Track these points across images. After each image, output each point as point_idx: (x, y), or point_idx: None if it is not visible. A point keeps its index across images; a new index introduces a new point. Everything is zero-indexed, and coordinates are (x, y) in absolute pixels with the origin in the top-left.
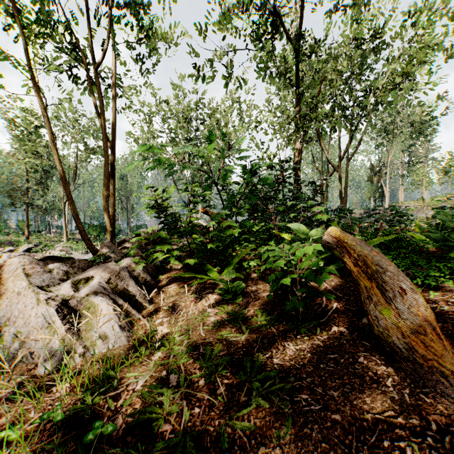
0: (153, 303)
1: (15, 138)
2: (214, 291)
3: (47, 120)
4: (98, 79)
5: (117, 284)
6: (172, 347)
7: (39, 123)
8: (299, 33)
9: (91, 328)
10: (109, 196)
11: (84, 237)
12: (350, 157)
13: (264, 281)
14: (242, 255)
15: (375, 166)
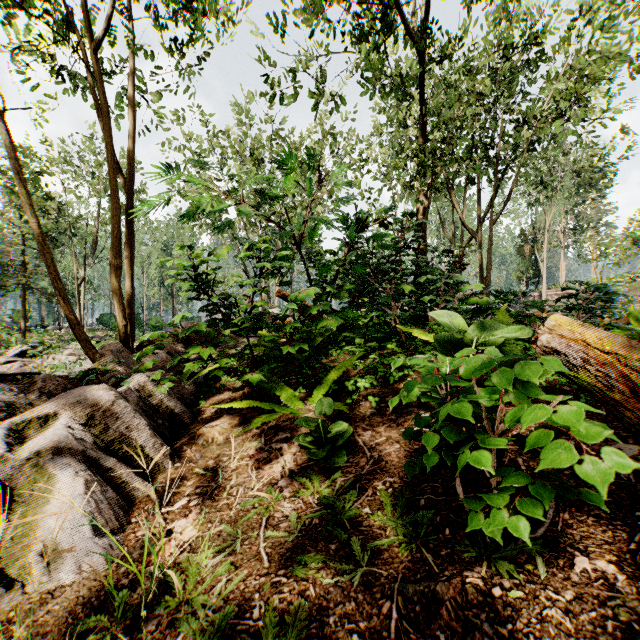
0: (181, 458)
1: (6, 190)
2: (293, 437)
3: (8, 136)
4: (99, 68)
5: (107, 427)
6: (189, 596)
7: (40, 167)
8: (425, 29)
9: (29, 533)
10: (121, 268)
11: (79, 336)
12: (496, 218)
13: (385, 417)
14: (343, 368)
15: (527, 233)
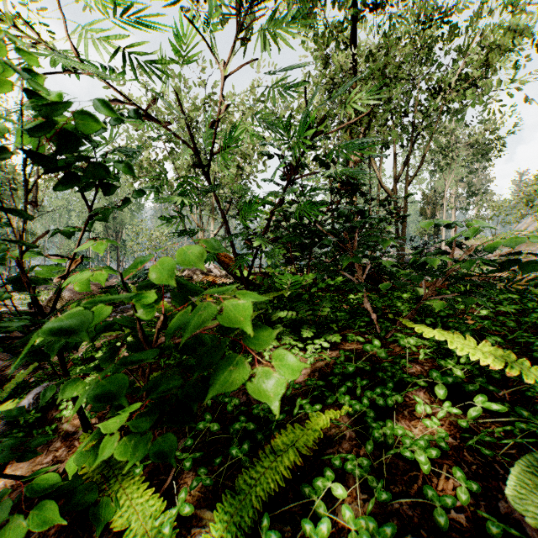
0: None
1: None
2: None
3: None
4: None
5: None
6: None
7: None
8: None
9: None
10: None
11: None
12: (410, 179)
13: None
14: (294, 459)
15: (429, 196)
